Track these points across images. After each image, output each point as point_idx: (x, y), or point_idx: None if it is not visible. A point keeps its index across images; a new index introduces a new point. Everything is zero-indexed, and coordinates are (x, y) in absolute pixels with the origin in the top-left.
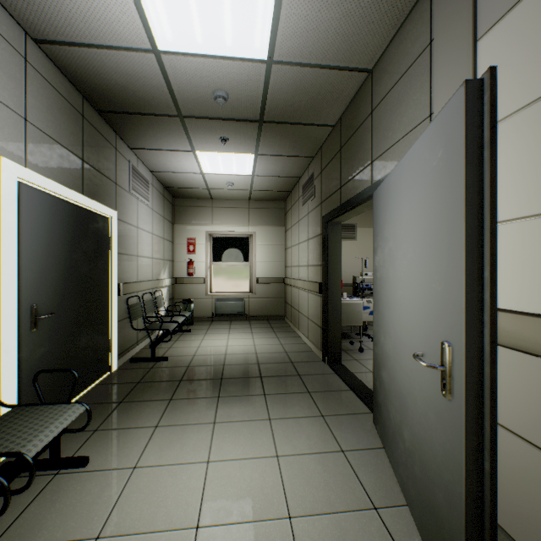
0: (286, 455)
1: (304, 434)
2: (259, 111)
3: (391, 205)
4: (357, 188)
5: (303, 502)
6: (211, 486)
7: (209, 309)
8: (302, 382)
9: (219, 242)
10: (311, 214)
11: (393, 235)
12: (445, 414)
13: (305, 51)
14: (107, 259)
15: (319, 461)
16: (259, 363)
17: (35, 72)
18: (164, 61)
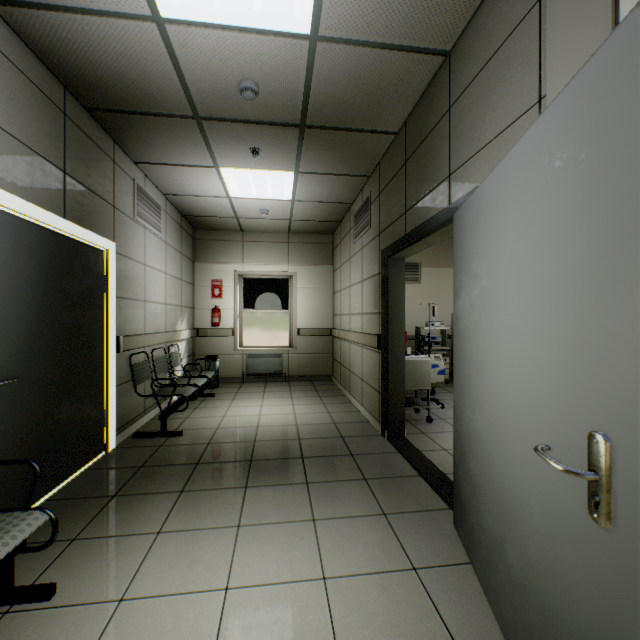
0: (337, 576)
1: (361, 542)
2: (299, 111)
3: (485, 227)
4: (428, 212)
5: None
6: (229, 630)
7: (238, 368)
8: (356, 465)
9: (251, 284)
10: (366, 248)
11: (488, 269)
12: (597, 550)
13: (362, 23)
14: (101, 304)
15: (383, 585)
16: (301, 438)
17: None
18: (170, 34)
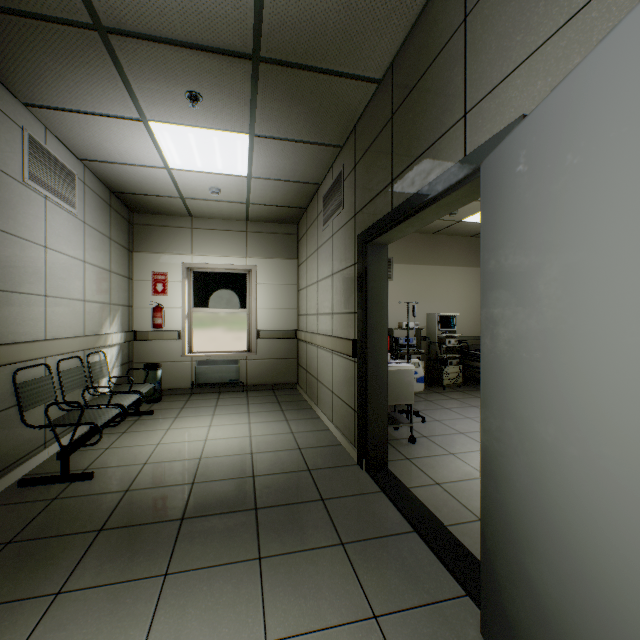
0: None
1: None
2: (250, 29)
3: (583, 151)
4: (428, 174)
5: None
6: None
7: (187, 377)
8: (328, 517)
9: (202, 279)
10: (337, 235)
11: (595, 227)
12: None
13: None
14: None
15: None
16: (256, 474)
17: None
18: None
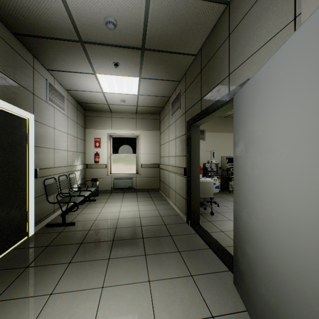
0: None
1: (178, 297)
2: (141, 39)
3: (260, 100)
4: (215, 97)
5: None
6: None
7: (109, 185)
8: (173, 242)
9: (116, 140)
10: (178, 120)
11: (263, 126)
12: None
13: None
14: (24, 150)
15: None
16: (142, 225)
17: None
18: None
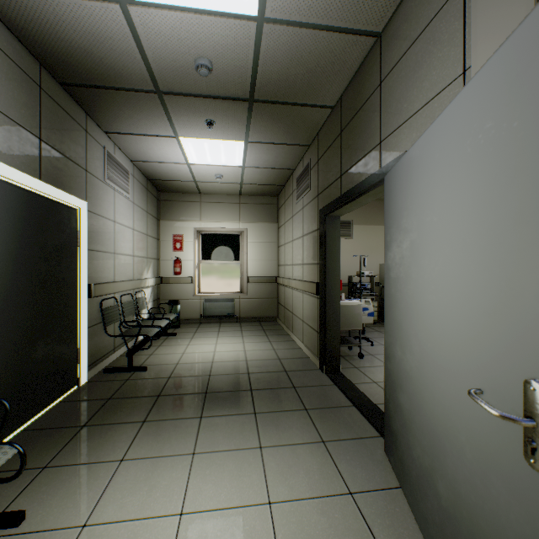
0: (281, 501)
1: (303, 468)
2: (248, 86)
3: (415, 186)
4: (361, 175)
5: None
6: None
7: (197, 311)
8: (297, 396)
9: (208, 239)
10: (306, 208)
11: (418, 224)
12: (533, 494)
13: (303, 5)
14: (74, 256)
15: (323, 509)
16: (250, 372)
17: None
18: (132, 15)
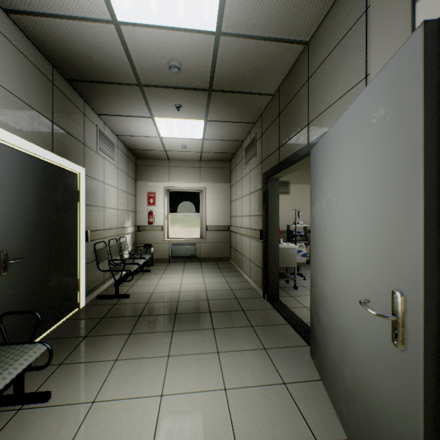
0: (234, 388)
1: (249, 366)
2: (208, 80)
3: (330, 160)
4: (294, 148)
5: (249, 437)
6: (164, 421)
7: (166, 252)
8: (246, 317)
9: (175, 196)
10: (253, 171)
11: (332, 187)
12: (396, 364)
13: (250, 24)
14: (76, 209)
15: (264, 393)
16: (209, 299)
17: (4, 39)
18: (123, 32)
